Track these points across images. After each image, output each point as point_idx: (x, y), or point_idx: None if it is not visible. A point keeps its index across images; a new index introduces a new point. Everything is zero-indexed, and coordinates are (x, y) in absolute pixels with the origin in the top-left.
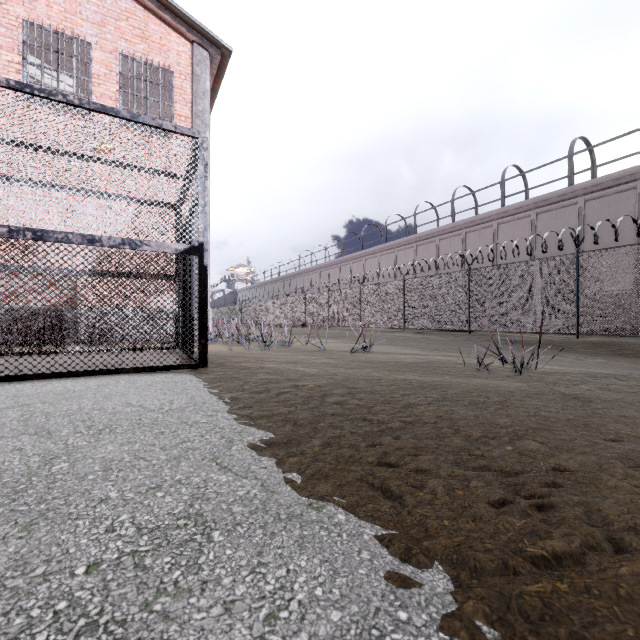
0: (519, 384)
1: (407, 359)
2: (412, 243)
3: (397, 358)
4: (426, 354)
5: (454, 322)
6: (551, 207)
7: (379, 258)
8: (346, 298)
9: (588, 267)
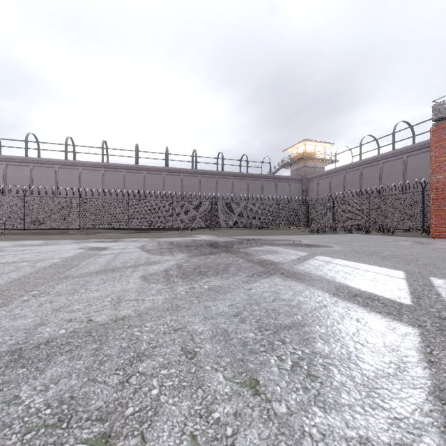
0: None
1: None
2: None
3: None
4: None
5: None
6: (16, 163)
7: None
8: None
9: (29, 202)
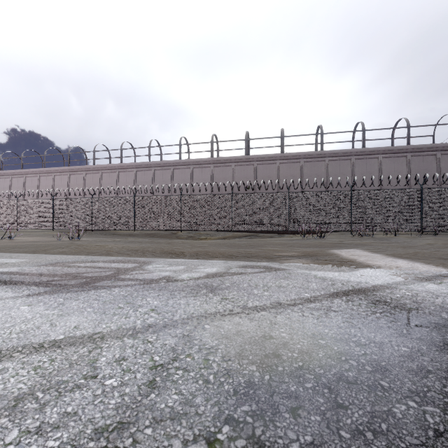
0: (64, 242)
1: (33, 240)
2: (67, 172)
3: (28, 240)
4: (47, 239)
5: (84, 225)
6: (142, 169)
7: (39, 178)
8: (3, 207)
9: (138, 203)
